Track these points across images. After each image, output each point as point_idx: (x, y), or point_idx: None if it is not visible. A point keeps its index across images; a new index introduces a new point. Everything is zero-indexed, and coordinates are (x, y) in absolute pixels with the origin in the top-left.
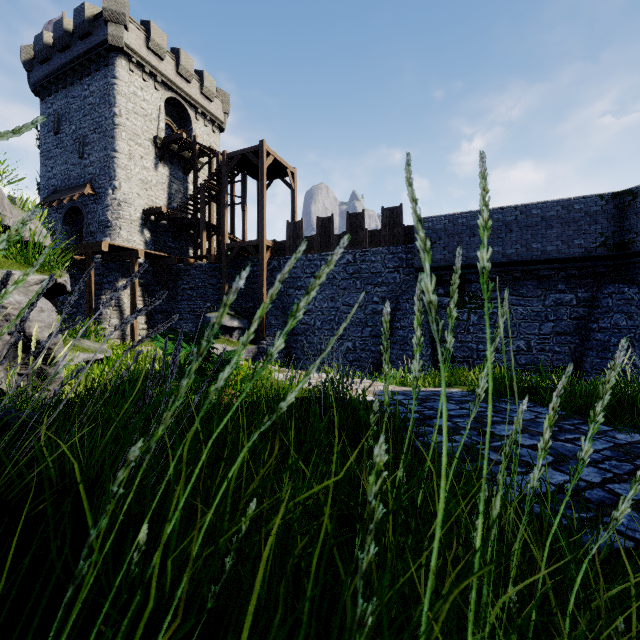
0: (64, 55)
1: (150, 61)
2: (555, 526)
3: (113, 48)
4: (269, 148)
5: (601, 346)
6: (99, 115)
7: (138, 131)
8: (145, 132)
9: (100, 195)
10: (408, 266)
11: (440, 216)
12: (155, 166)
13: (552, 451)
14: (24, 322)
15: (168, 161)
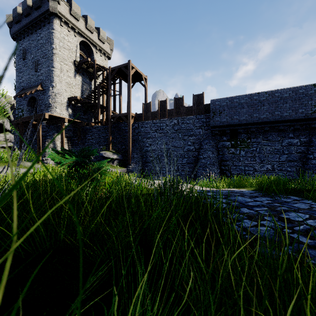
0: (27, 18)
1: (71, 21)
2: None
3: (52, 14)
4: (133, 64)
5: (315, 167)
6: (45, 49)
7: (65, 57)
8: (69, 58)
9: (46, 90)
10: (207, 125)
11: (224, 98)
12: (74, 76)
13: None
14: None
15: (81, 73)
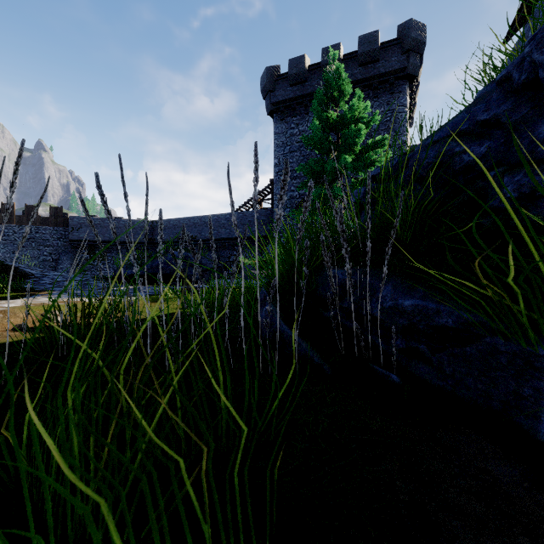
0: None
1: None
2: None
3: None
4: None
5: None
6: None
7: None
8: None
9: None
10: (66, 238)
11: (83, 217)
12: None
13: None
14: None
15: None
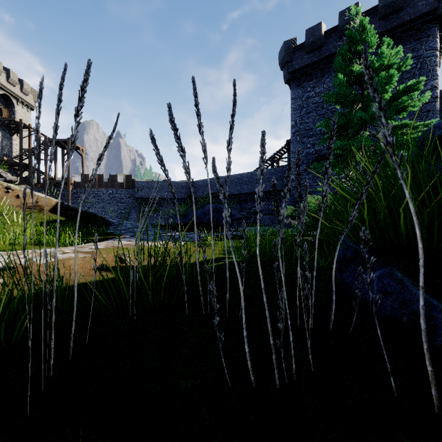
0: None
1: None
2: None
3: None
4: None
5: None
6: None
7: None
8: None
9: None
10: (134, 197)
11: (144, 181)
12: None
13: None
14: None
15: (1, 128)
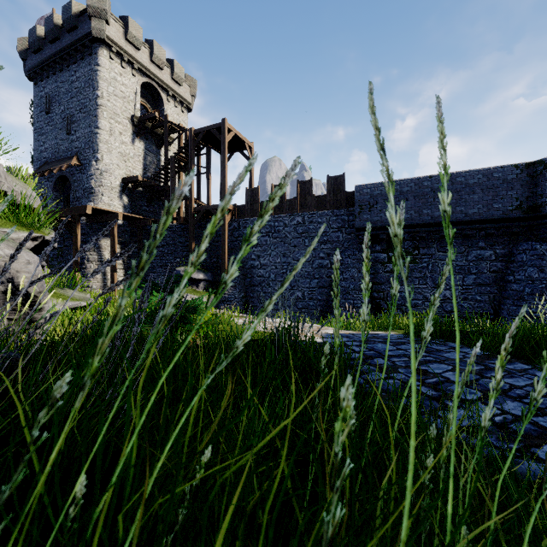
0: (54, 46)
1: (128, 51)
2: (507, 466)
3: (96, 39)
4: (230, 125)
5: (516, 295)
6: (84, 97)
7: (117, 111)
8: (124, 112)
9: (85, 166)
10: (350, 226)
11: (377, 183)
12: (132, 141)
13: (480, 387)
14: (5, 271)
15: (143, 137)
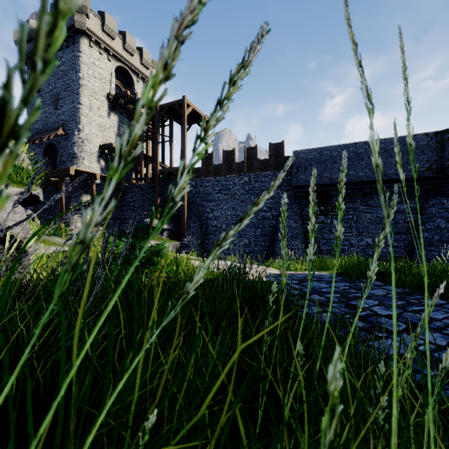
0: None
1: (104, 40)
2: None
3: (78, 31)
4: (189, 101)
5: (427, 242)
6: (68, 78)
7: (96, 90)
8: (101, 90)
9: (69, 135)
10: (288, 185)
11: (311, 149)
12: (108, 115)
13: (404, 320)
14: None
15: (117, 111)
